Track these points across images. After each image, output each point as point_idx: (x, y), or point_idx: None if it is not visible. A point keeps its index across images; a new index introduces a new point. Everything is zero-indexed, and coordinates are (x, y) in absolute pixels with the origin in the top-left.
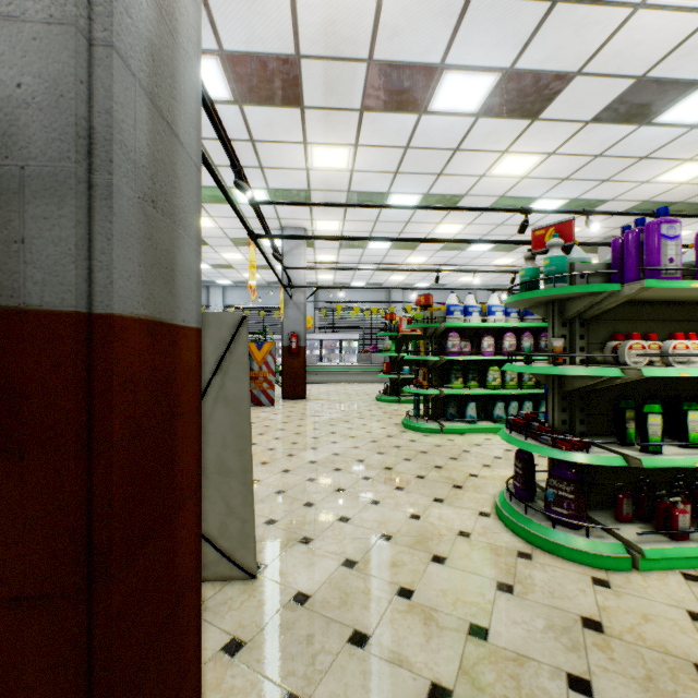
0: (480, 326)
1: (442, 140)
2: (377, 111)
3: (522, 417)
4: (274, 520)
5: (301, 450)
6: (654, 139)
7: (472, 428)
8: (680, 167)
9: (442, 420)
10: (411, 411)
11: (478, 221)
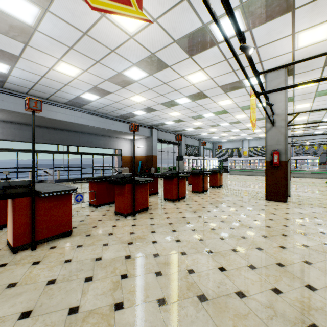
0: None
1: None
2: (320, 96)
3: None
4: (290, 194)
5: (293, 189)
6: None
7: None
8: None
9: None
10: None
11: None
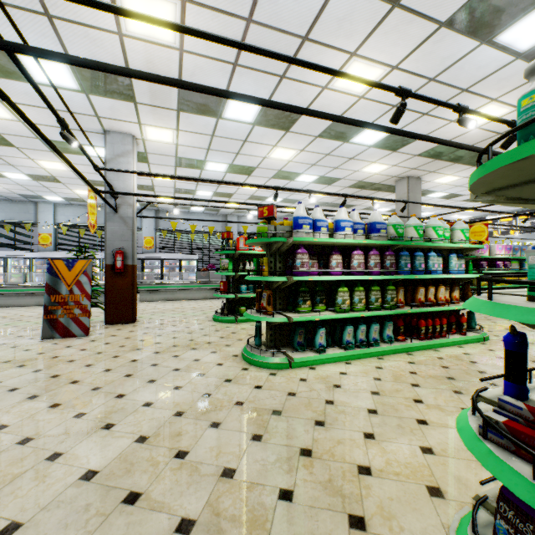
0: (328, 243)
1: (291, 16)
2: None
3: (521, 415)
4: None
5: (81, 437)
6: (484, 66)
7: (323, 358)
8: (484, 107)
9: (288, 349)
10: (250, 334)
11: (310, 148)
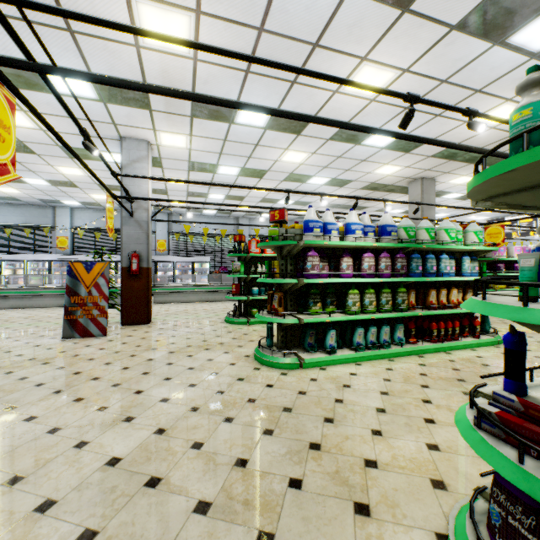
0: (339, 245)
1: (302, 24)
2: None
3: (513, 407)
4: None
5: (105, 428)
6: (497, 66)
7: (333, 359)
8: (499, 108)
9: (299, 350)
10: (262, 335)
11: (321, 151)
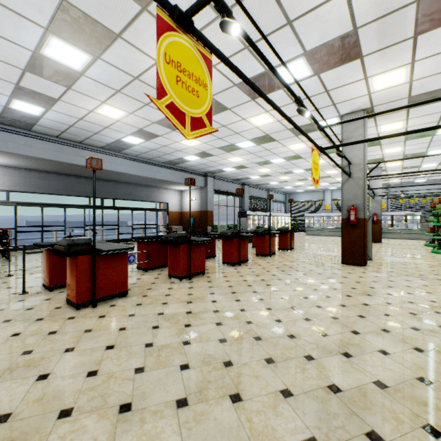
0: None
1: None
2: (411, 139)
3: None
4: (373, 258)
5: (380, 252)
6: None
7: None
8: None
9: None
10: None
11: None
